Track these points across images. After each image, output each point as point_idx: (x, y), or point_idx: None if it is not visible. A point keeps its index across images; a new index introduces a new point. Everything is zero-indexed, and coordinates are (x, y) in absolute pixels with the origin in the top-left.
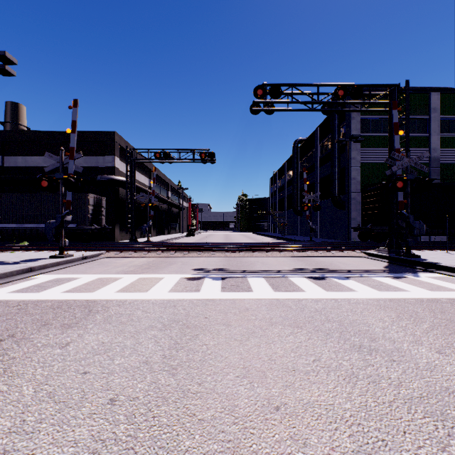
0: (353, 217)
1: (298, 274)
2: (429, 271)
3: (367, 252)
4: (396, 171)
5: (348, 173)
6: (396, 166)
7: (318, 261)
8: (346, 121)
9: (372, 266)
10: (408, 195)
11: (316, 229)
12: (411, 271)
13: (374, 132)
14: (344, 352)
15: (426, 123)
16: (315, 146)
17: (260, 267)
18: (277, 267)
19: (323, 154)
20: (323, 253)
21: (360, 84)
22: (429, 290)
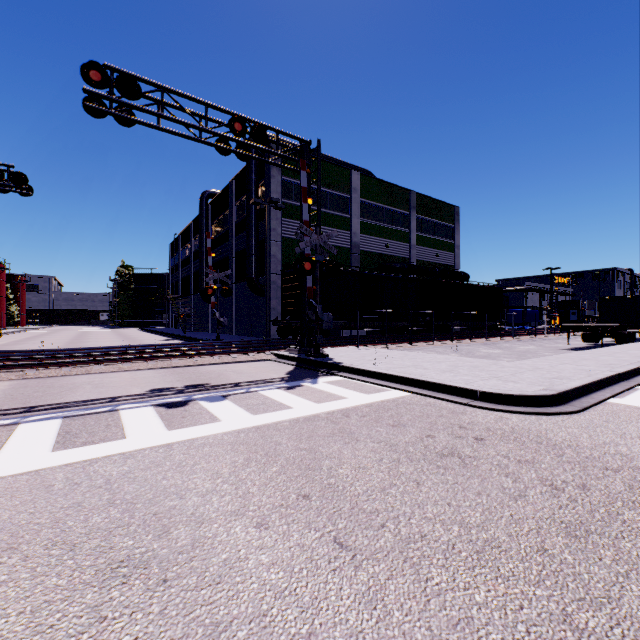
0: (274, 306)
1: (149, 400)
2: (331, 374)
3: (277, 353)
4: (305, 249)
5: (267, 248)
6: (304, 243)
7: (204, 372)
8: (266, 179)
9: (274, 373)
10: (317, 281)
11: (225, 322)
12: (313, 376)
13: (297, 201)
14: (62, 601)
15: (348, 203)
16: (230, 206)
17: (81, 395)
18: (119, 391)
19: (240, 218)
20: (220, 358)
21: (265, 125)
22: (316, 402)
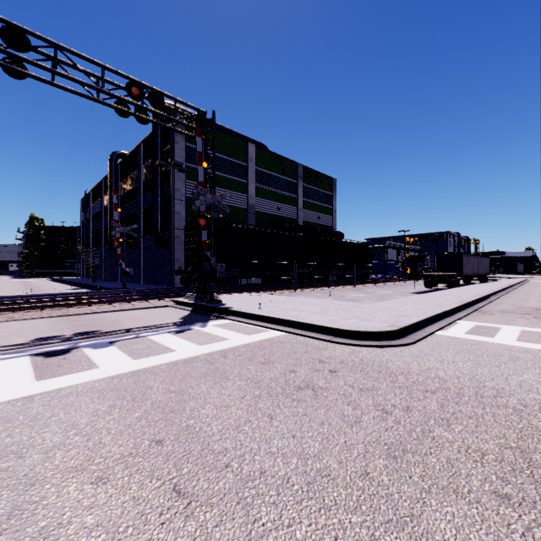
0: (178, 258)
1: (28, 349)
2: (221, 318)
3: (176, 299)
4: (200, 207)
5: (171, 206)
6: (200, 201)
7: (100, 319)
8: (171, 144)
9: (169, 318)
10: (212, 235)
11: (131, 272)
12: (204, 320)
13: None
14: None
15: (245, 170)
16: (138, 166)
17: None
18: None
19: (148, 178)
20: (120, 306)
21: (163, 93)
22: (200, 344)
